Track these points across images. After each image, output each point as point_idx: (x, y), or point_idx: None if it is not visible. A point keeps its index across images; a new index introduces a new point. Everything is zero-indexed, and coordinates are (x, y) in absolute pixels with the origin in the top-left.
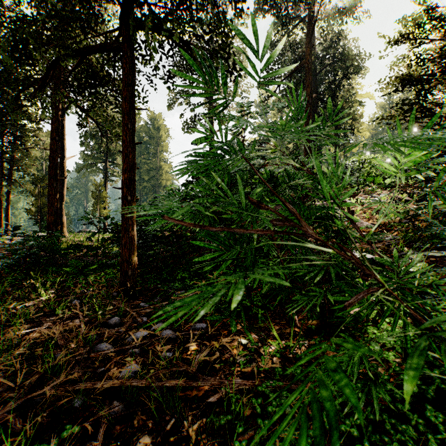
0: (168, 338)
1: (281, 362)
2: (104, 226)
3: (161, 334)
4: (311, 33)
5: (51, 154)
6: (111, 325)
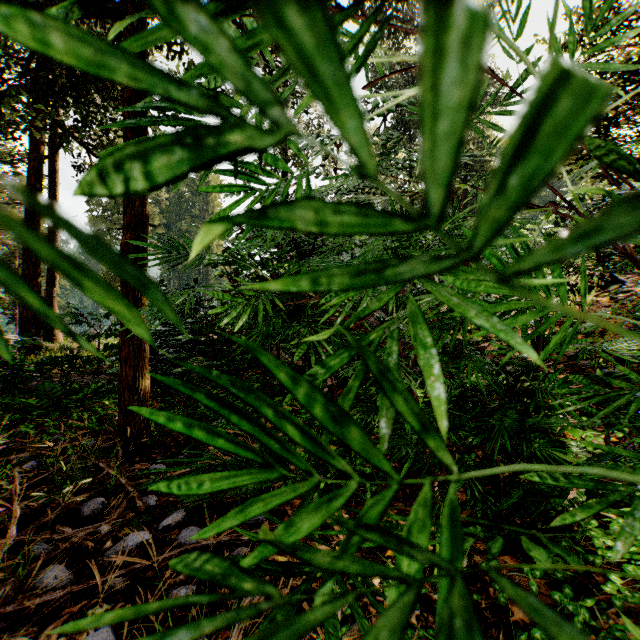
0: (191, 547)
1: (421, 617)
2: None
3: (177, 537)
4: None
5: (29, 211)
6: (83, 516)
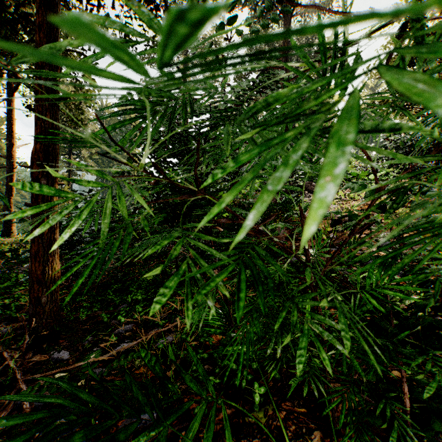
0: None
1: None
2: None
3: None
4: (289, 27)
5: None
6: None
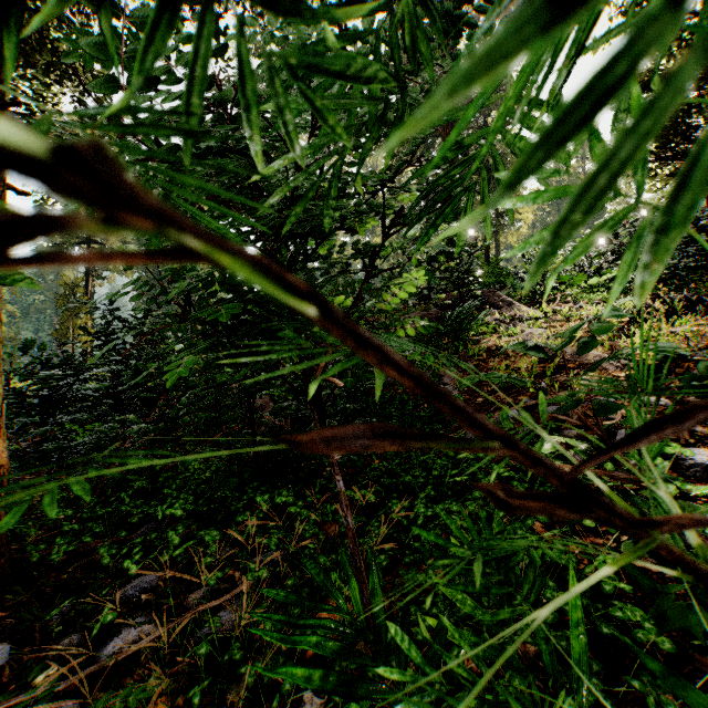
0: None
1: None
2: (85, 361)
3: None
4: None
5: None
6: None
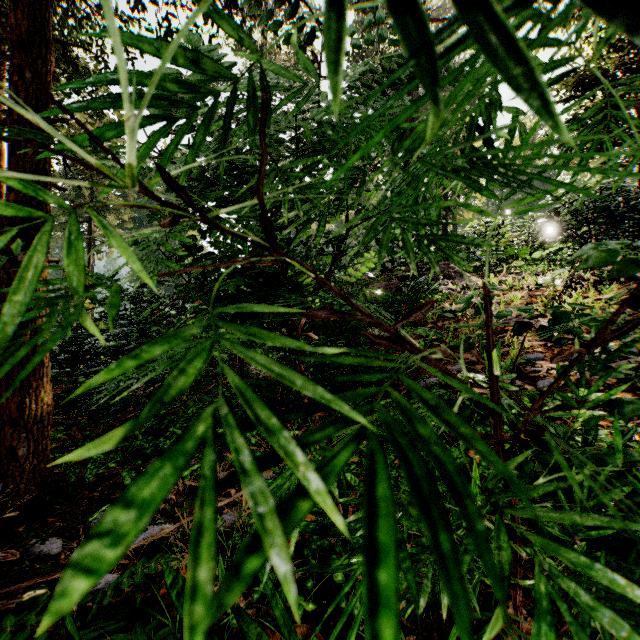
0: None
1: None
2: None
3: None
4: None
5: None
6: None
